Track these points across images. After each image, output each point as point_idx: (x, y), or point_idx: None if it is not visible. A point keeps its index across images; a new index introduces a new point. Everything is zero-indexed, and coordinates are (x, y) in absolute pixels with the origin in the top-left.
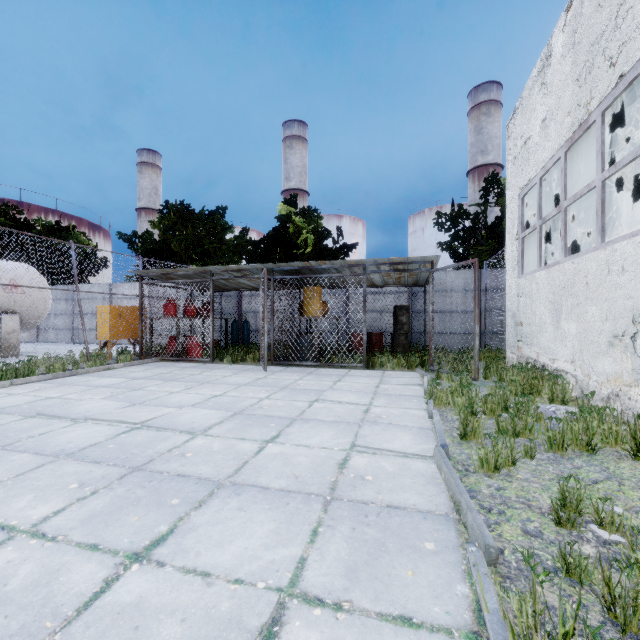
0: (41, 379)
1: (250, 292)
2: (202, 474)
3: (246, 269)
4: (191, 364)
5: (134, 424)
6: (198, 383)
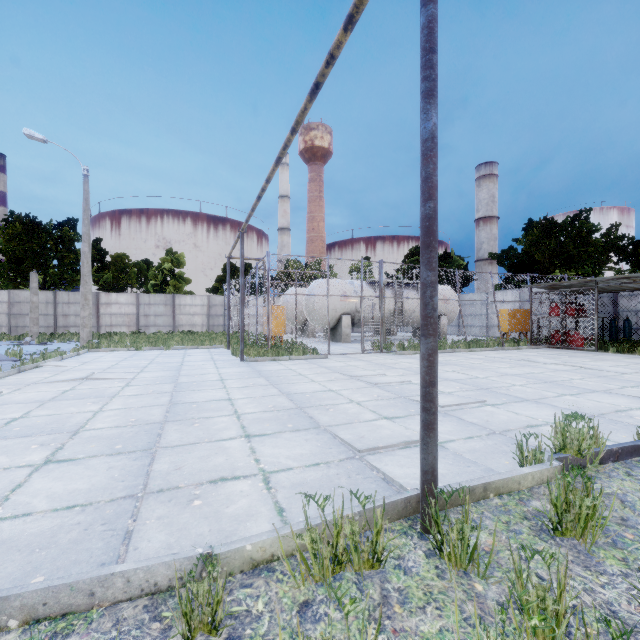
0: (490, 350)
1: (628, 292)
2: (639, 381)
3: (634, 276)
4: (577, 351)
5: (580, 367)
6: (598, 359)
